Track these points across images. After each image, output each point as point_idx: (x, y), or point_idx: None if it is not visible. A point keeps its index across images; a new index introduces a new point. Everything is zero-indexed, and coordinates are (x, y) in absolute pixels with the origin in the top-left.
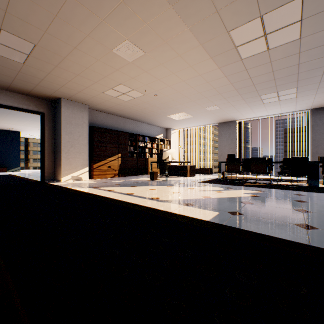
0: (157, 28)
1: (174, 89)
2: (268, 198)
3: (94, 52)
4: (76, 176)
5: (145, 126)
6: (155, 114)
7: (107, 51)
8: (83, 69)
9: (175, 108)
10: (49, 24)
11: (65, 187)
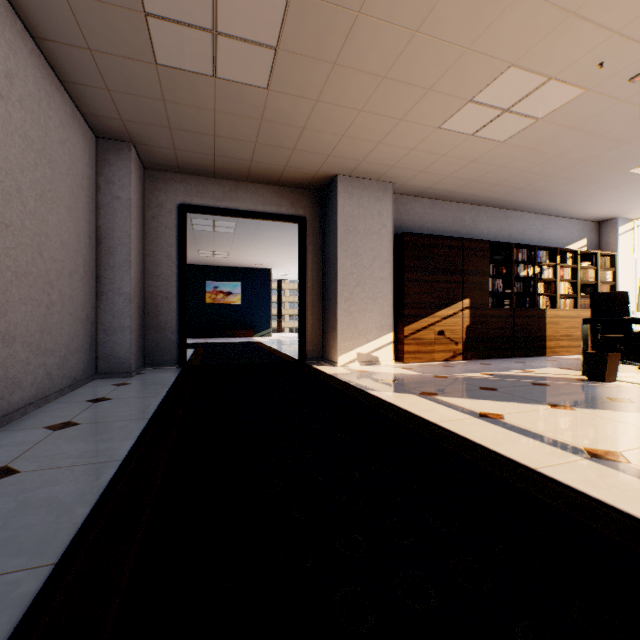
0: None
1: None
2: None
3: None
4: (365, 354)
5: (530, 221)
6: (585, 173)
7: None
8: (403, 44)
9: None
10: None
11: (348, 383)
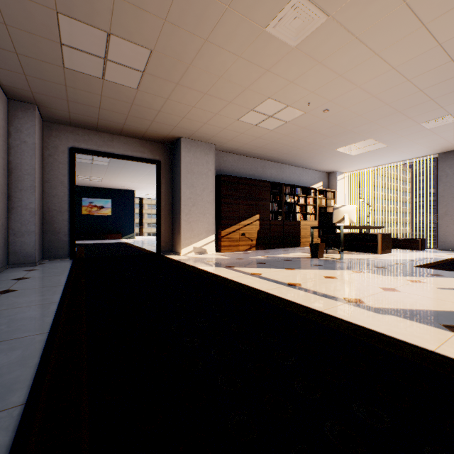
0: None
1: (367, 91)
2: None
3: (234, 42)
4: (198, 247)
5: (293, 170)
6: (315, 148)
7: (256, 34)
8: (214, 81)
9: (356, 132)
10: (171, 0)
11: (186, 263)
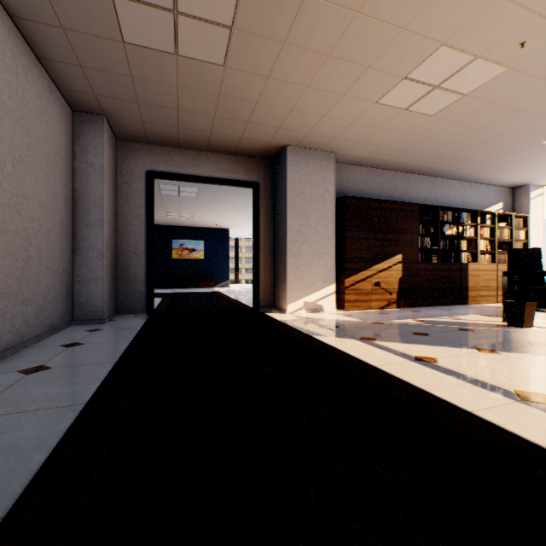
0: None
1: None
2: None
3: None
4: (311, 302)
5: (454, 187)
6: (503, 144)
7: None
8: (345, 24)
9: None
10: None
11: (296, 329)
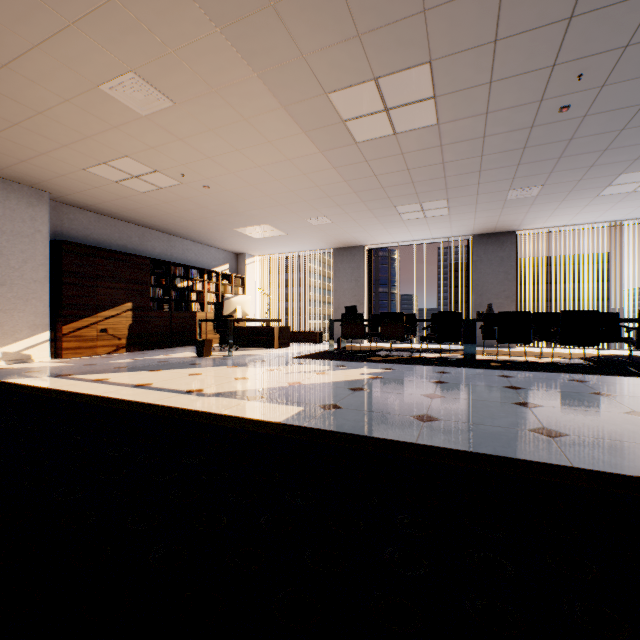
0: (195, 62)
1: (244, 179)
2: (395, 380)
3: (55, 84)
4: (15, 352)
5: (189, 246)
6: (210, 224)
7: (88, 87)
8: (30, 114)
9: (250, 216)
10: None
11: None
